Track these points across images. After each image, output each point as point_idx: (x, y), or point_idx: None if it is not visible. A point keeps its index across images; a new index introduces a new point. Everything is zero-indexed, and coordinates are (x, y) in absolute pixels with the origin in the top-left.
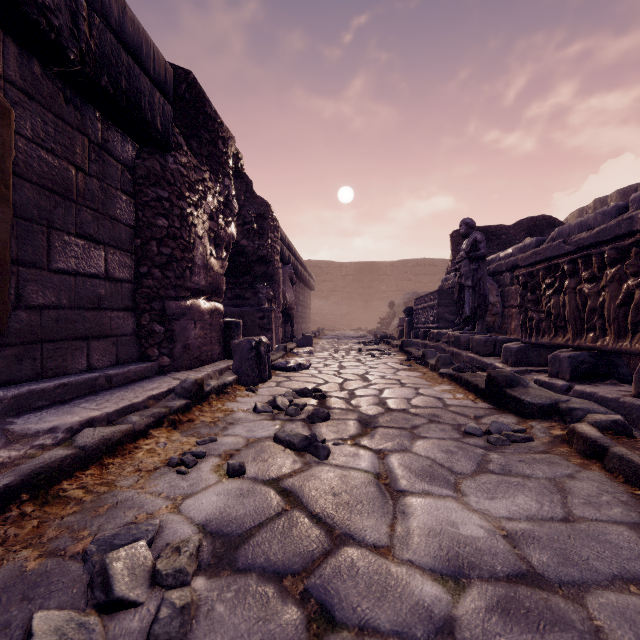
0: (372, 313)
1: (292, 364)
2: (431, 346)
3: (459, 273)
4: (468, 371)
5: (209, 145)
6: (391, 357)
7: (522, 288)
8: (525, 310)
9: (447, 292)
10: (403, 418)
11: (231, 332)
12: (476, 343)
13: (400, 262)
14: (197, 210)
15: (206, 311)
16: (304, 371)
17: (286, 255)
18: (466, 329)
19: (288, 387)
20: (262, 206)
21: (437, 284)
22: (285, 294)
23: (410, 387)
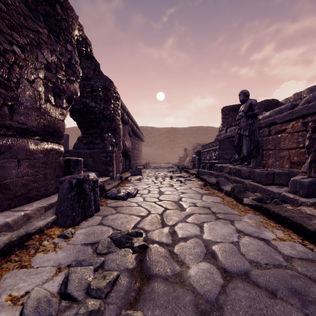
0: (175, 154)
1: (122, 193)
2: (216, 174)
3: (238, 127)
4: (270, 202)
5: (46, 5)
6: (192, 182)
7: (312, 132)
8: (315, 150)
9: (224, 141)
10: (264, 312)
11: (70, 168)
12: (258, 175)
13: (189, 128)
14: (25, 53)
15: (38, 150)
16: (131, 199)
17: (126, 118)
18: (244, 164)
19: (110, 225)
20: (106, 81)
21: (208, 139)
22: (124, 142)
23: (225, 220)
